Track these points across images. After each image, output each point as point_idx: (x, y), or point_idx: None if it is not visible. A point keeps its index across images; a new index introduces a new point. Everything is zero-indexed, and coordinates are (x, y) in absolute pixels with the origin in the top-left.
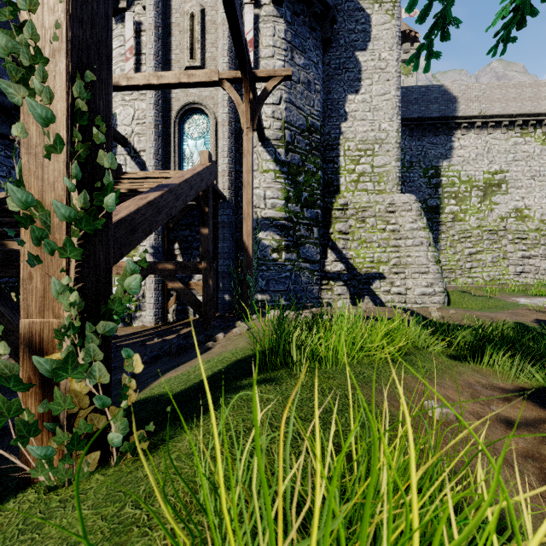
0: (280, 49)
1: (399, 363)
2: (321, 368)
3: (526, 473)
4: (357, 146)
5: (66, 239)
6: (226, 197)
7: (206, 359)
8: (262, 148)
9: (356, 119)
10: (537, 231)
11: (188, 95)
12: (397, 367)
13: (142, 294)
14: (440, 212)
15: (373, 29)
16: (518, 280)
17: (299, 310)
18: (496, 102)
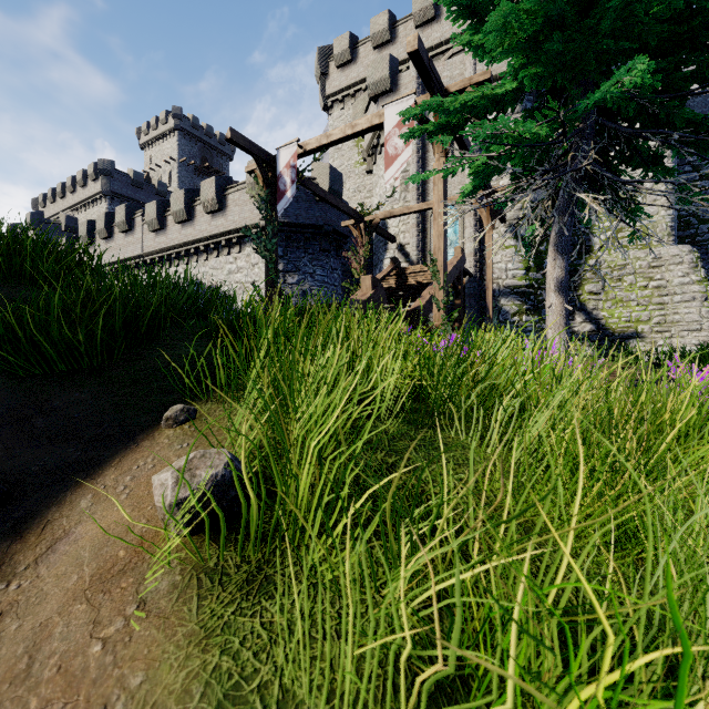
0: None
1: None
2: None
3: None
4: None
5: (444, 307)
6: (472, 274)
7: None
8: (503, 228)
9: None
10: None
11: None
12: None
13: None
14: None
15: None
16: None
17: None
18: None
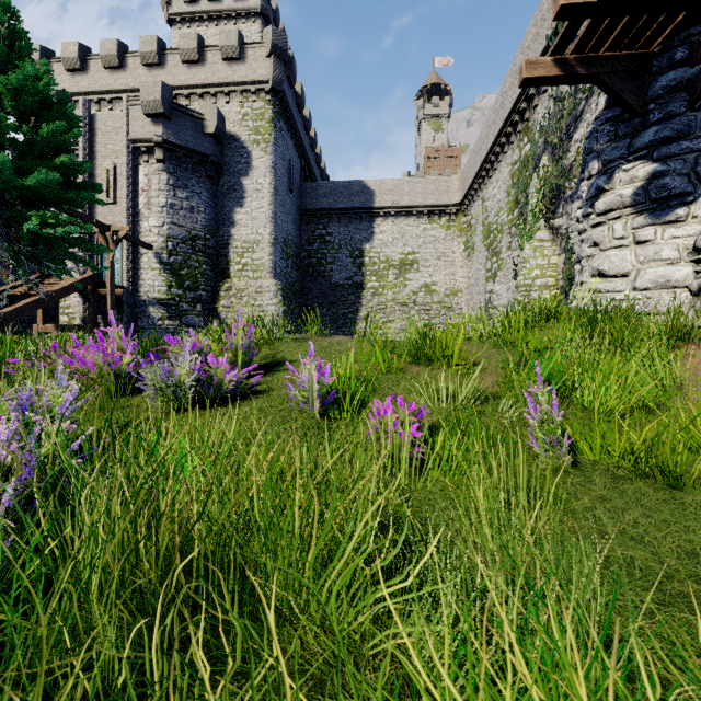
0: (164, 191)
1: None
2: None
3: None
4: (242, 245)
5: None
6: (125, 286)
7: None
8: (152, 254)
9: (241, 225)
10: (439, 304)
11: (106, 221)
12: None
13: None
14: (364, 287)
15: (253, 162)
16: None
17: None
18: (405, 195)
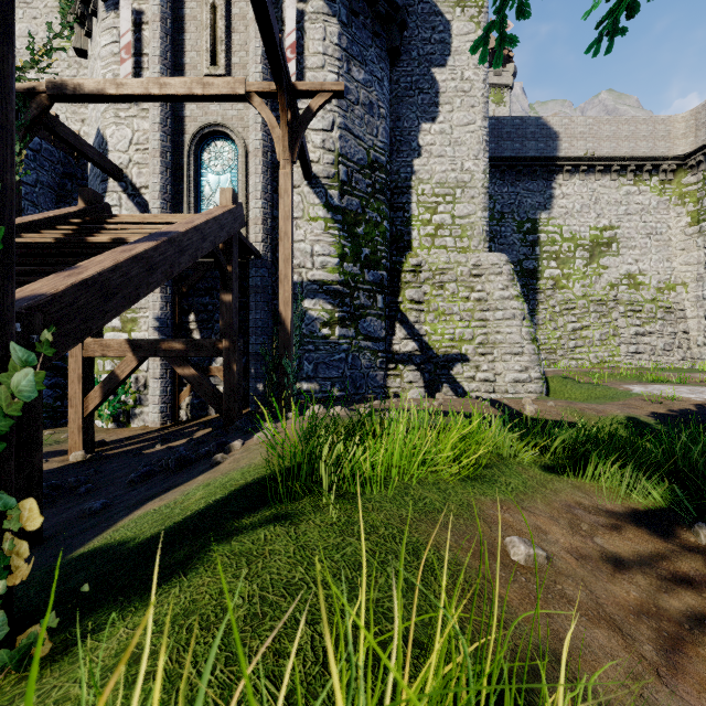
0: (332, 59)
1: (476, 481)
2: (364, 493)
3: (640, 640)
4: (433, 190)
5: None
6: (259, 252)
7: (206, 481)
8: (308, 188)
9: (432, 154)
10: (653, 302)
11: (207, 114)
12: (474, 486)
13: (144, 383)
14: (538, 276)
15: (454, 40)
16: (631, 362)
17: (357, 403)
18: (605, 141)
